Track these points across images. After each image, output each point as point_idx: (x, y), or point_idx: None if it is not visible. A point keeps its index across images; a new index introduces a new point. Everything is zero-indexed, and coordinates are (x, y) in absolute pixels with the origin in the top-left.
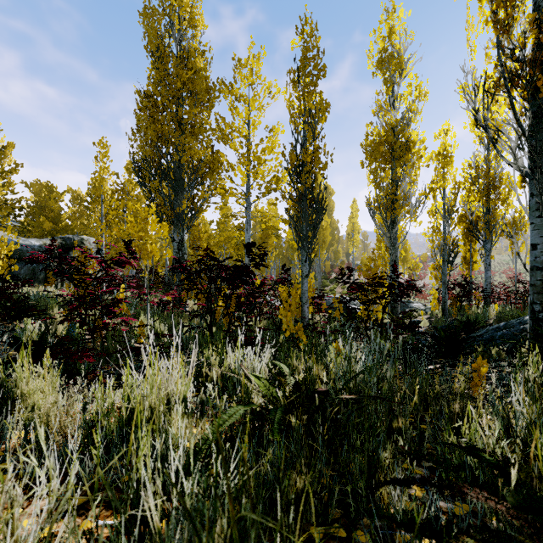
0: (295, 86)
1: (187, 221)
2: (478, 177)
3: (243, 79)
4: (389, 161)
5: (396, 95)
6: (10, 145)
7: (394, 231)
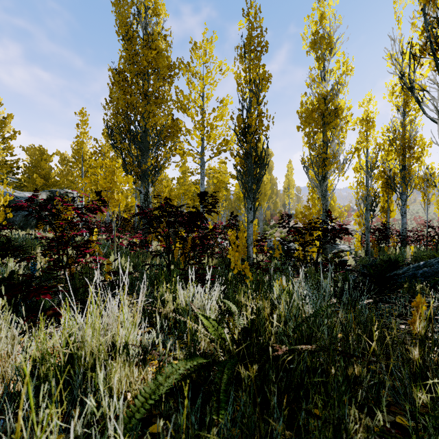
0: (242, 60)
1: (152, 177)
2: (395, 139)
3: (199, 58)
4: (320, 126)
5: (327, 70)
6: (9, 116)
7: (325, 184)
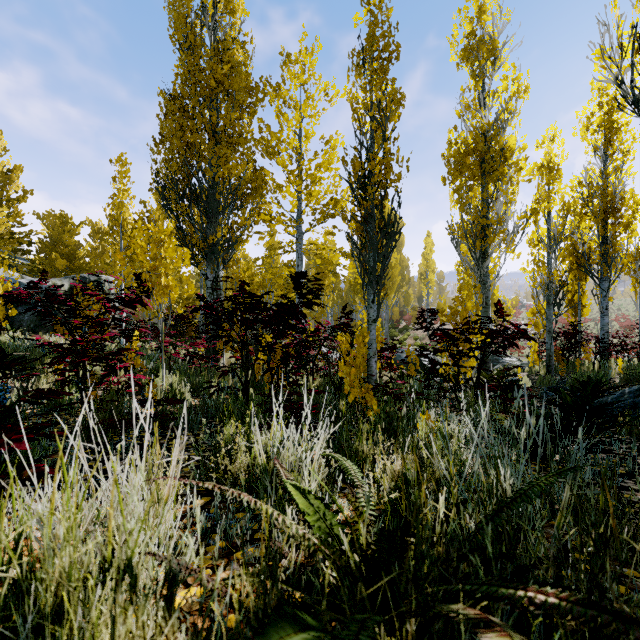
0: (360, 72)
1: (223, 254)
2: (592, 197)
3: (293, 78)
4: (478, 176)
5: (488, 90)
6: (17, 168)
7: (485, 265)
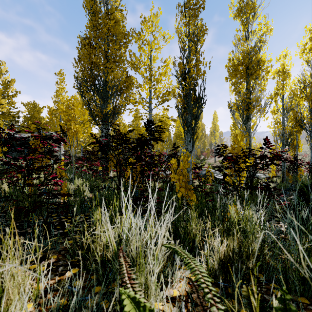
0: (182, 15)
1: (111, 119)
2: (306, 87)
3: (147, 29)
4: (245, 76)
5: (251, 30)
6: (12, 80)
7: (249, 123)
